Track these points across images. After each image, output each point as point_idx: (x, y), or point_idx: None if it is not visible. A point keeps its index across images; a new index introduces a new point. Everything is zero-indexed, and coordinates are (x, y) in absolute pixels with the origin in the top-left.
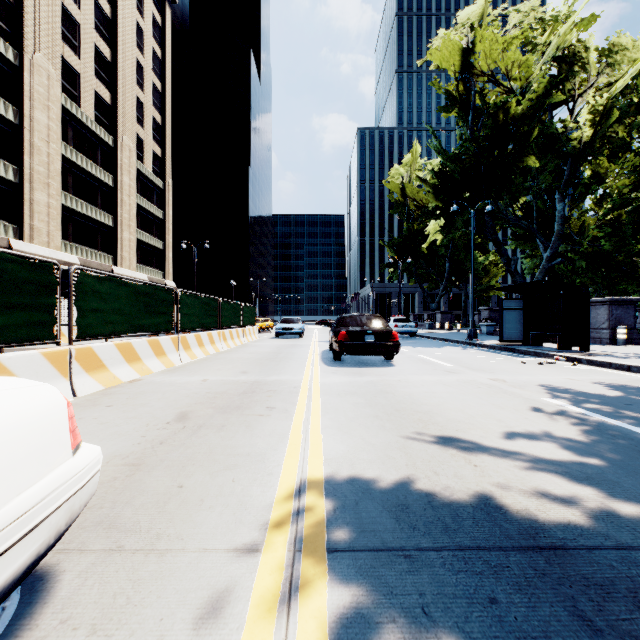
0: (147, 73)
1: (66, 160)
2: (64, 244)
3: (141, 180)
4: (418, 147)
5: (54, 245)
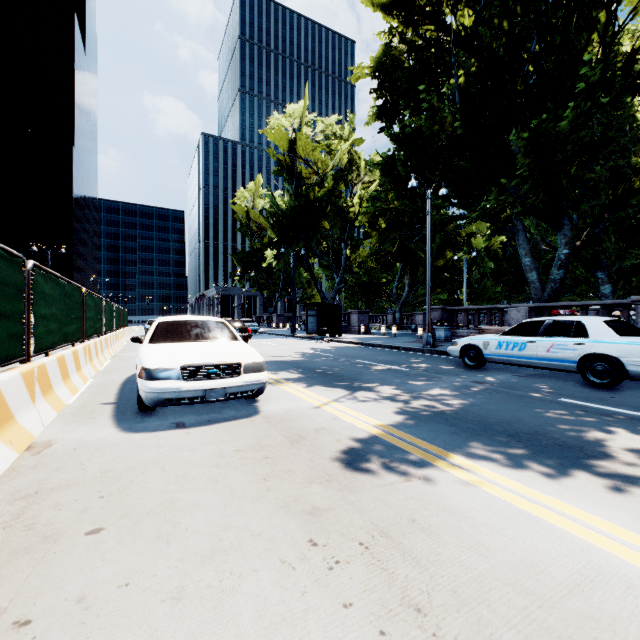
0: None
1: None
2: None
3: None
4: (259, 179)
5: None
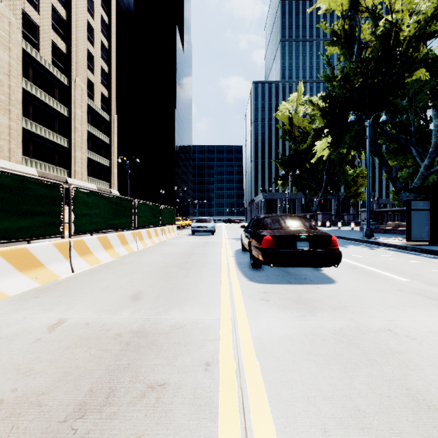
0: (96, 33)
1: (27, 93)
2: (25, 159)
3: (92, 113)
4: (301, 88)
5: (15, 159)
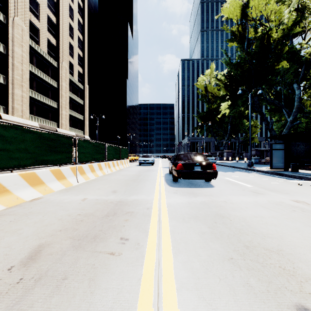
0: (75, 31)
1: (32, 73)
2: (31, 116)
3: (72, 85)
4: (213, 66)
5: (25, 117)
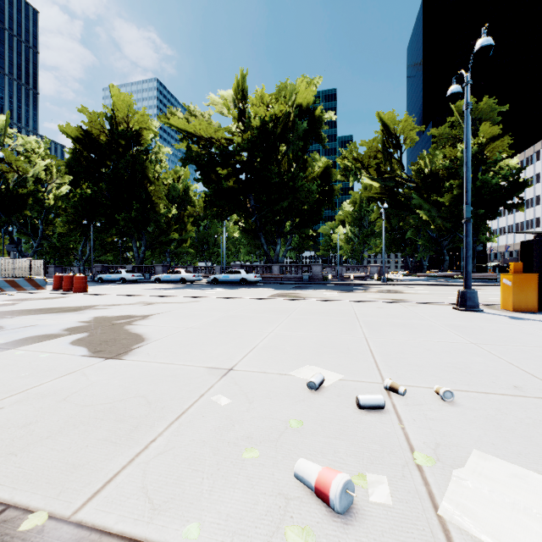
0: None
1: None
2: None
3: None
4: None
5: None
